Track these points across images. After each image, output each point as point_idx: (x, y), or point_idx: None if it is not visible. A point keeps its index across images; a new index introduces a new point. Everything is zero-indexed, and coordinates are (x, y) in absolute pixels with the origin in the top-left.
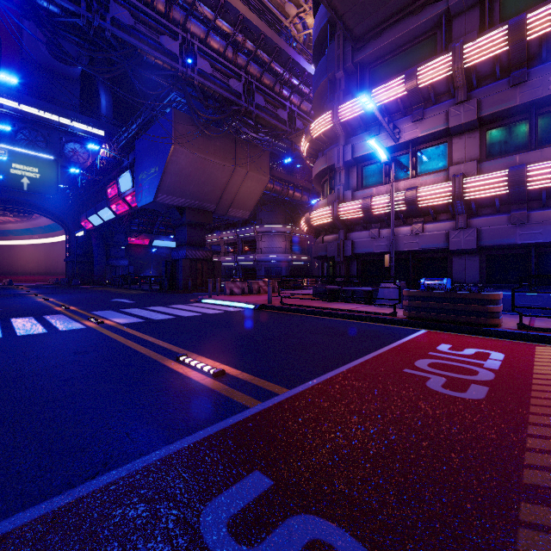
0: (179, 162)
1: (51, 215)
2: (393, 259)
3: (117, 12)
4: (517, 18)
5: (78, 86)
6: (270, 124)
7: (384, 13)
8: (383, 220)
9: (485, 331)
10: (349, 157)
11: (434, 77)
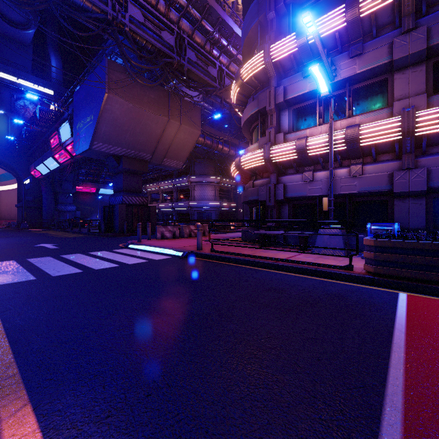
0: (113, 111)
1: (2, 165)
2: (333, 202)
3: None
4: None
5: (31, 51)
6: (201, 80)
7: None
8: (317, 163)
9: None
10: (280, 99)
11: (378, 4)
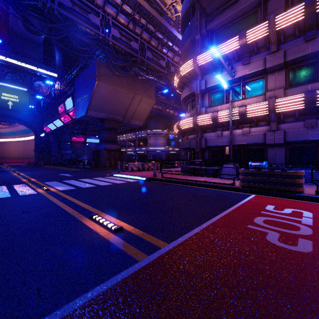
0: (100, 91)
1: (25, 124)
2: (231, 149)
3: None
4: None
5: (42, 48)
6: (155, 69)
7: None
8: (224, 126)
9: (294, 195)
10: (203, 87)
11: (257, 37)
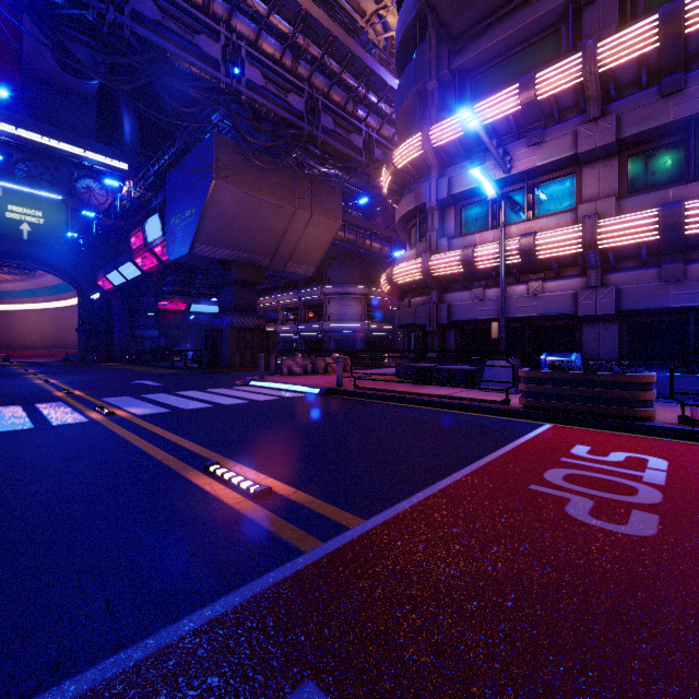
0: (222, 202)
1: (59, 272)
2: (504, 328)
3: (139, 3)
4: (672, 4)
5: (95, 106)
6: (341, 153)
7: (491, 2)
8: (489, 277)
9: (633, 426)
10: (444, 194)
11: (558, 86)
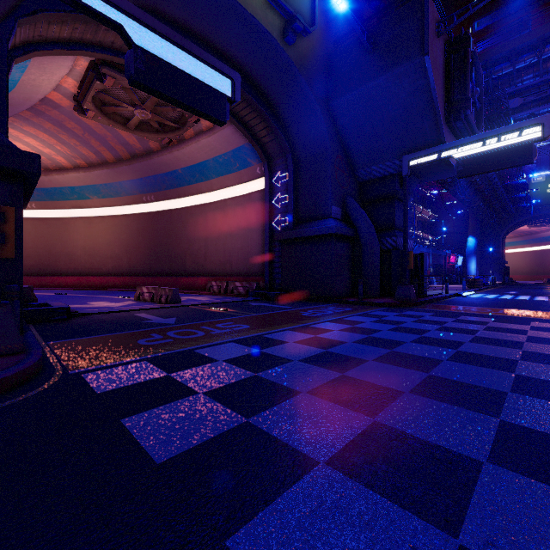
0: None
1: None
2: None
3: None
4: None
5: None
6: None
7: None
8: None
9: None
10: None
11: None
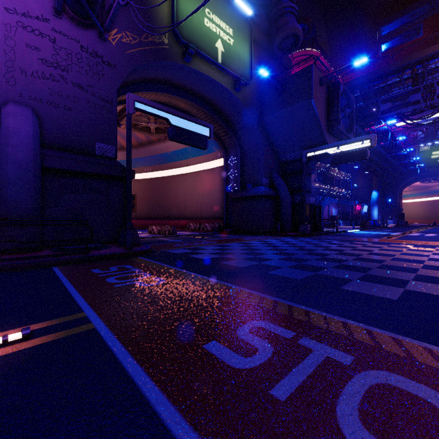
0: None
1: None
2: None
3: None
4: None
5: None
6: None
7: None
8: None
9: None
10: None
11: None
